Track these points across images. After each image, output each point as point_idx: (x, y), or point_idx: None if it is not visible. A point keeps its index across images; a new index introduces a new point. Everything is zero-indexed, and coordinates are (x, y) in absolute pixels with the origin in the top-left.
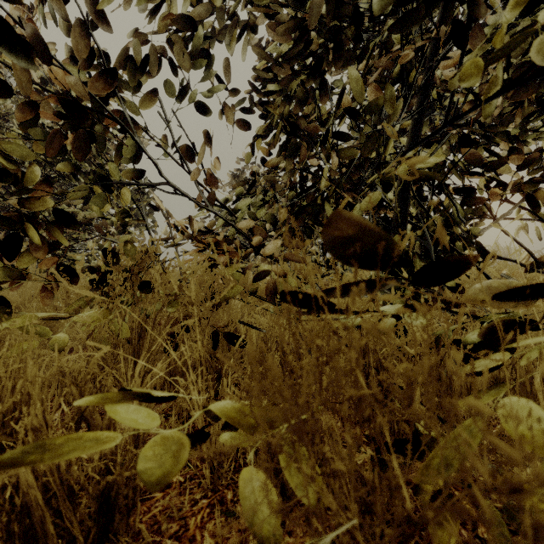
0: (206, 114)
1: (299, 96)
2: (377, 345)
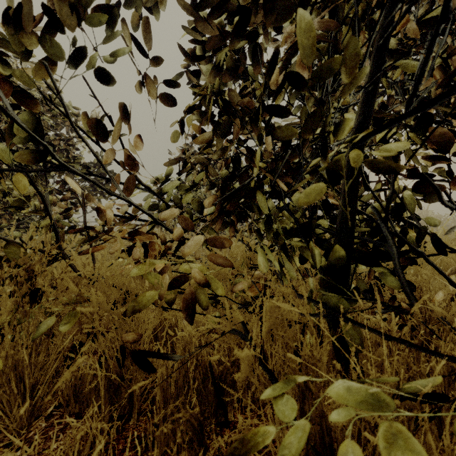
0: (109, 84)
1: (226, 65)
2: (321, 390)
